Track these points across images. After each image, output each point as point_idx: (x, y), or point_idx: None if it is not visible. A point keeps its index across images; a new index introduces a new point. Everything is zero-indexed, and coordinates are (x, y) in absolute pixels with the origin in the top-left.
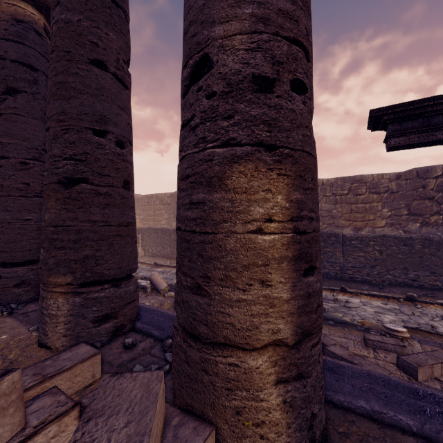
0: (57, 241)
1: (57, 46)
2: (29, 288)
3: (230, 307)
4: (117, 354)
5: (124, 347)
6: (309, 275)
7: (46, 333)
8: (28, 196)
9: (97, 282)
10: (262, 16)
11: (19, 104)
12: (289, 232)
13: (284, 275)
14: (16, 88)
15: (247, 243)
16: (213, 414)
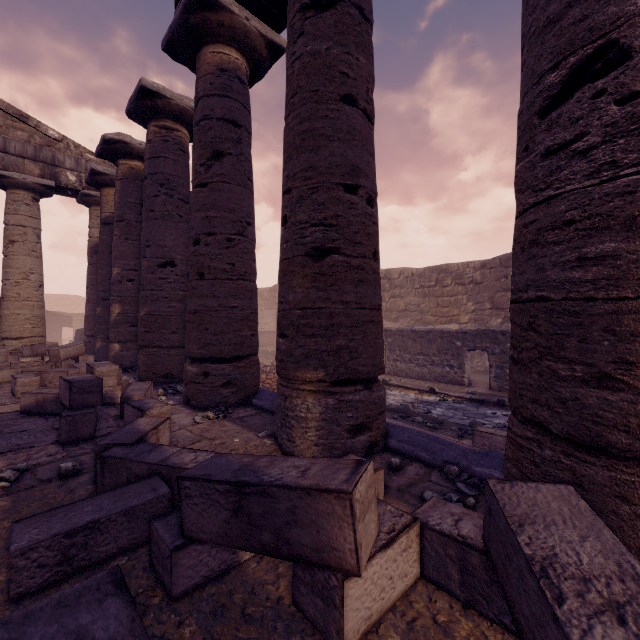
0: (306, 328)
1: (301, 87)
2: (235, 390)
3: None
4: (385, 475)
5: (390, 468)
6: None
7: (292, 440)
8: (233, 279)
9: (348, 382)
10: None
11: (224, 170)
12: None
13: None
14: (222, 151)
15: None
16: None
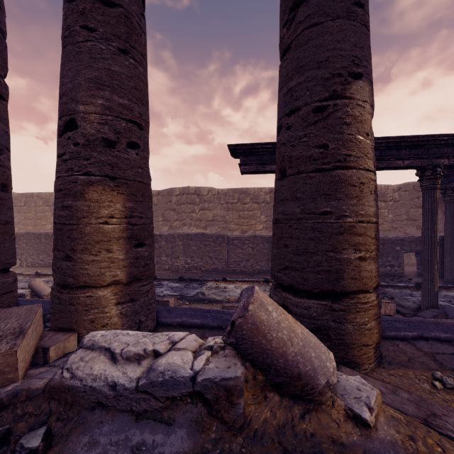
0: None
1: None
2: None
3: (87, 265)
4: None
5: None
6: (140, 248)
7: None
8: None
9: None
10: (109, 107)
11: None
12: (125, 224)
13: (120, 246)
14: None
15: (98, 230)
16: (77, 327)
